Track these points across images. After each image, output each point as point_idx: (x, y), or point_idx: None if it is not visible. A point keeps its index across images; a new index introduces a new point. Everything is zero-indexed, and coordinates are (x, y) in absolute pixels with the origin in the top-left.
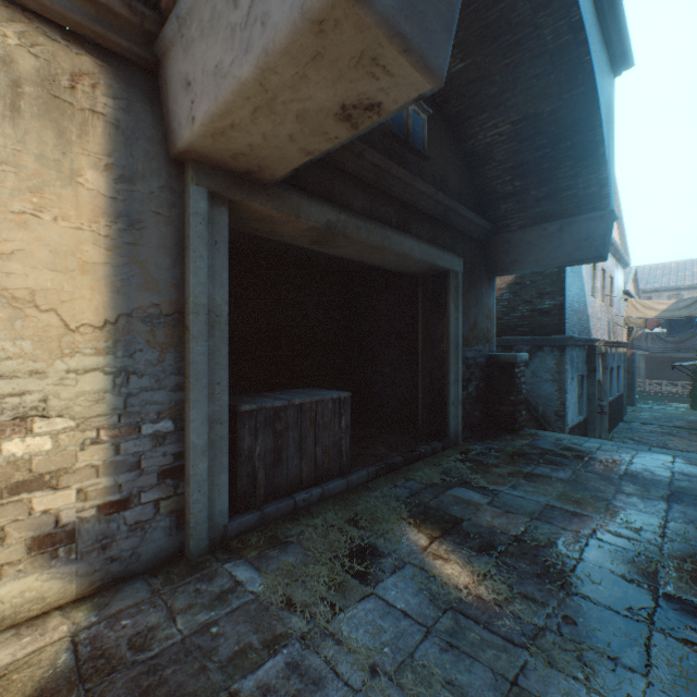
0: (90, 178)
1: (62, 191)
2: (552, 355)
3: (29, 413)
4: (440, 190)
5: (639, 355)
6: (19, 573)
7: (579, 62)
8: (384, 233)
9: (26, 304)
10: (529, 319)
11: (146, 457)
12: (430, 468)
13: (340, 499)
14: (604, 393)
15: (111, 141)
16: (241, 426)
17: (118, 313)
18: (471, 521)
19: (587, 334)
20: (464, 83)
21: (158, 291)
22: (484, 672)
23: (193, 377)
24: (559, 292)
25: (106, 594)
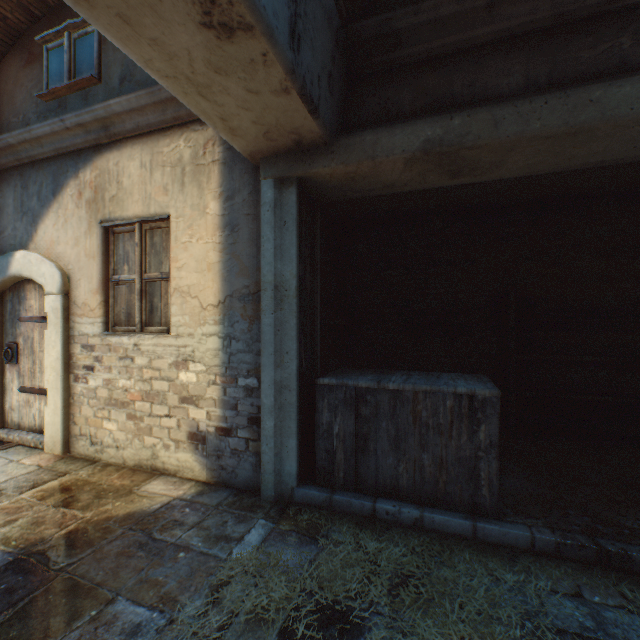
0: (212, 207)
1: (200, 222)
2: None
3: (188, 358)
4: None
5: None
6: (185, 449)
7: None
8: (580, 98)
9: (187, 294)
10: None
11: (241, 403)
12: None
13: (441, 543)
14: None
15: (222, 175)
16: (319, 398)
17: (225, 295)
18: None
19: None
20: None
21: (248, 275)
22: None
23: (262, 344)
24: None
25: (212, 488)
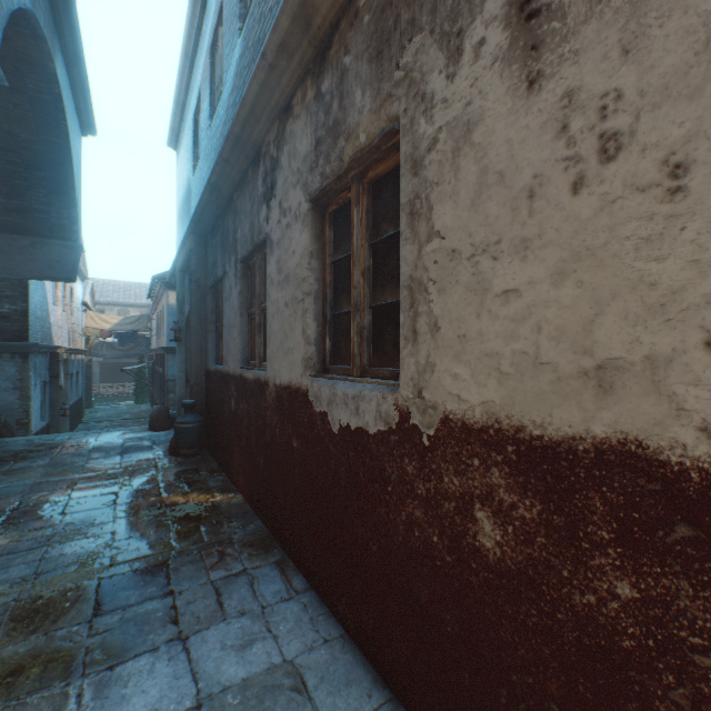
0: None
1: None
2: (15, 362)
3: None
4: None
5: (97, 362)
6: None
7: (59, 121)
8: None
9: None
10: None
11: None
12: None
13: None
14: (68, 397)
15: None
16: None
17: None
18: None
19: (51, 342)
20: None
21: None
22: (20, 567)
23: None
24: (23, 298)
25: None
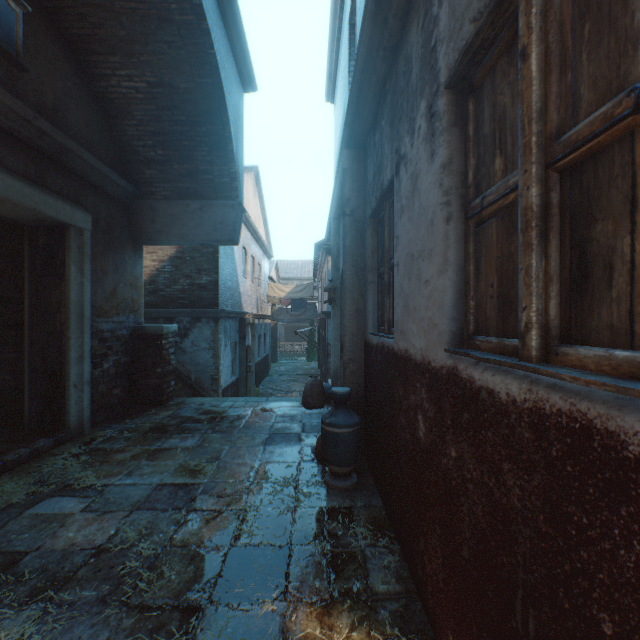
0: None
1: None
2: (209, 326)
3: None
4: (54, 120)
5: (282, 325)
6: None
7: (207, 52)
8: None
9: None
10: (190, 292)
11: None
12: (18, 481)
13: None
14: (254, 355)
15: None
16: None
17: None
18: (41, 549)
19: (240, 308)
20: (82, 1)
21: None
22: None
23: None
24: (215, 270)
25: None
